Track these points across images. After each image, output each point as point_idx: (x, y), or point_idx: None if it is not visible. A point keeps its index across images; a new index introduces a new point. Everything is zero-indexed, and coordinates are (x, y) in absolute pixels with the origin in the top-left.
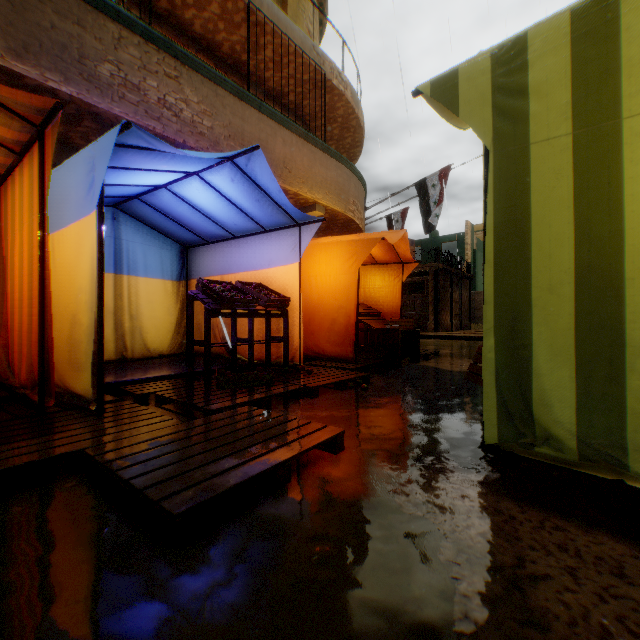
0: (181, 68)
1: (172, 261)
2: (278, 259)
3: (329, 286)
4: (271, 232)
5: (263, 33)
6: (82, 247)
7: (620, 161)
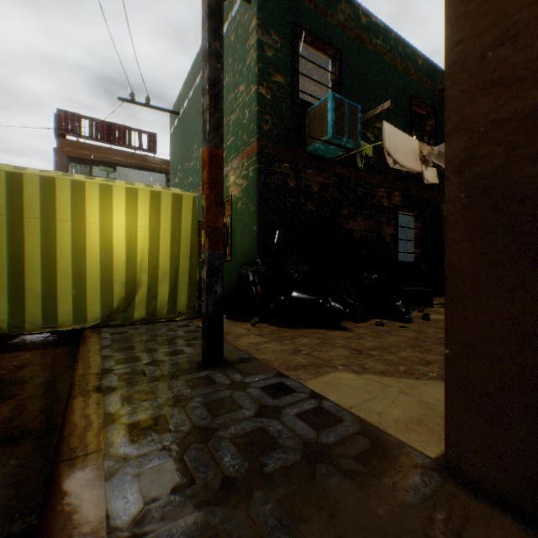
0: None
1: None
2: None
3: None
4: None
5: None
6: None
7: (25, 230)
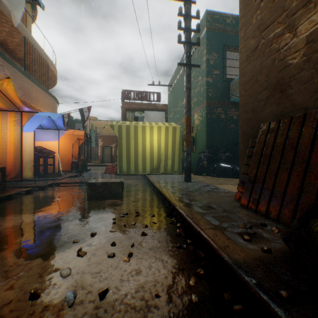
0: (5, 61)
1: None
2: (49, 139)
3: (61, 147)
4: (45, 129)
5: (27, 44)
6: (24, 139)
7: (130, 143)
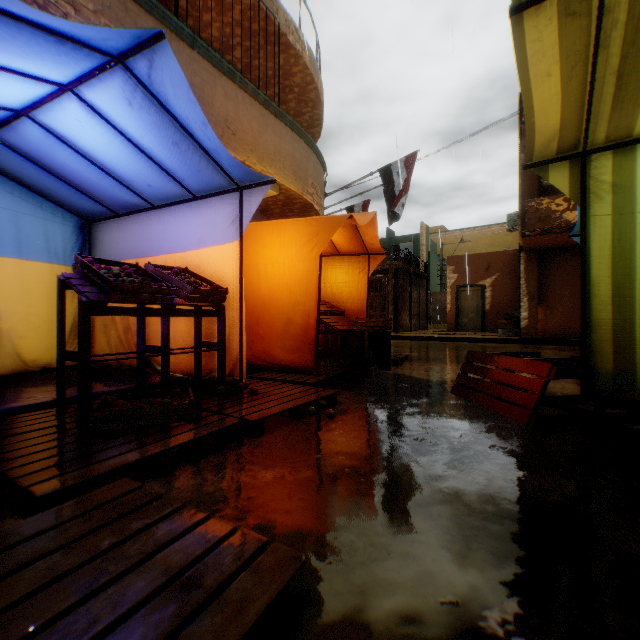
0: None
1: (66, 239)
2: (212, 236)
3: (283, 276)
4: (202, 199)
5: None
6: None
7: None
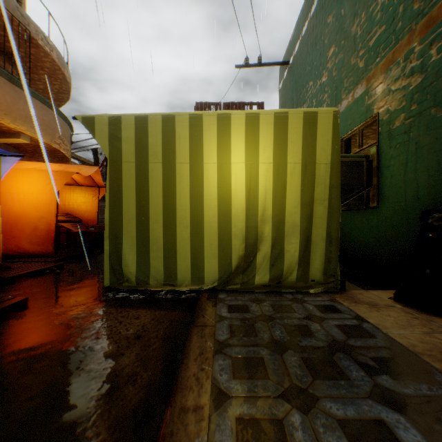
0: None
1: None
2: None
3: (32, 201)
4: None
5: None
6: None
7: (149, 177)
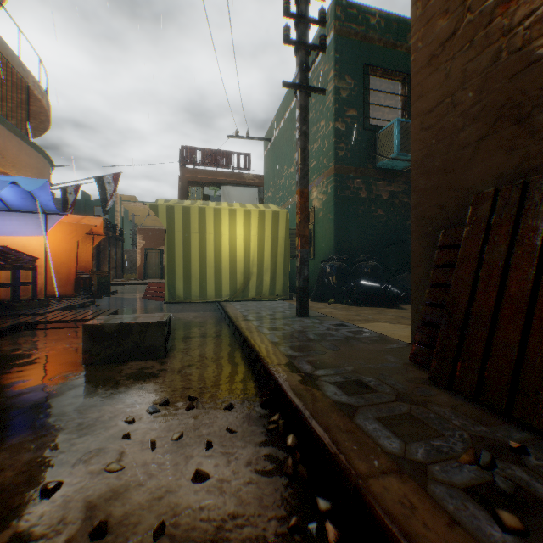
0: None
1: None
2: (24, 231)
3: (54, 249)
4: (16, 212)
5: None
6: None
7: (191, 240)
